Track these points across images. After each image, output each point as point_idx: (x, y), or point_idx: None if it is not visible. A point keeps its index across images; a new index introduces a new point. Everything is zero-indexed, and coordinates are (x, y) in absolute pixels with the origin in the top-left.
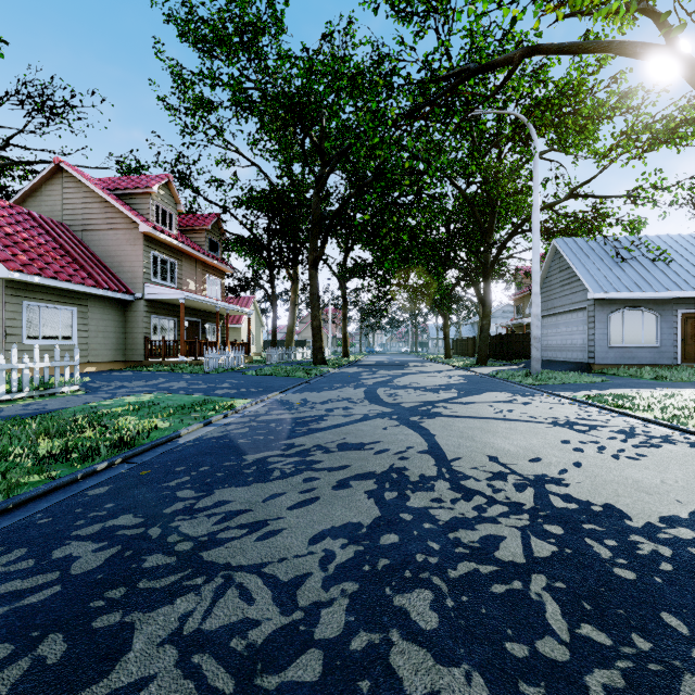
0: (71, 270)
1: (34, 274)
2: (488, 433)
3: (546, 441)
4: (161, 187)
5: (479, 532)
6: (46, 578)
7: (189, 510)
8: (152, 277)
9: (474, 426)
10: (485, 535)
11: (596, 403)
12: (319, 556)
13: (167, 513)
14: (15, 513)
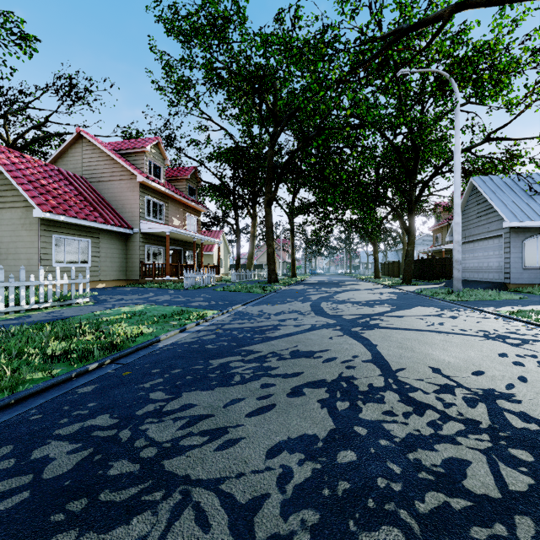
0: (87, 211)
1: (60, 214)
2: (425, 345)
3: (483, 354)
4: (152, 147)
5: (440, 454)
6: (19, 481)
7: (158, 413)
8: (146, 216)
9: (410, 337)
10: (448, 458)
11: (521, 318)
12: (277, 473)
13: (139, 414)
14: (15, 407)
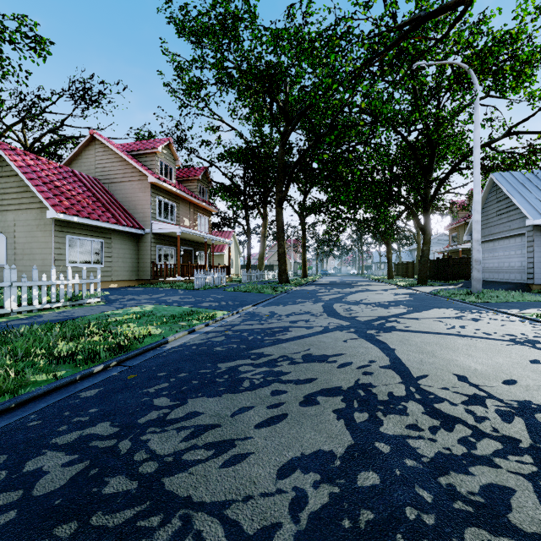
0: (99, 212)
1: (73, 215)
2: (447, 349)
3: (513, 360)
4: (164, 147)
5: (476, 479)
6: (7, 498)
7: (161, 421)
8: (157, 216)
9: (430, 341)
10: (486, 485)
11: None
12: (289, 497)
13: (141, 423)
14: (15, 412)
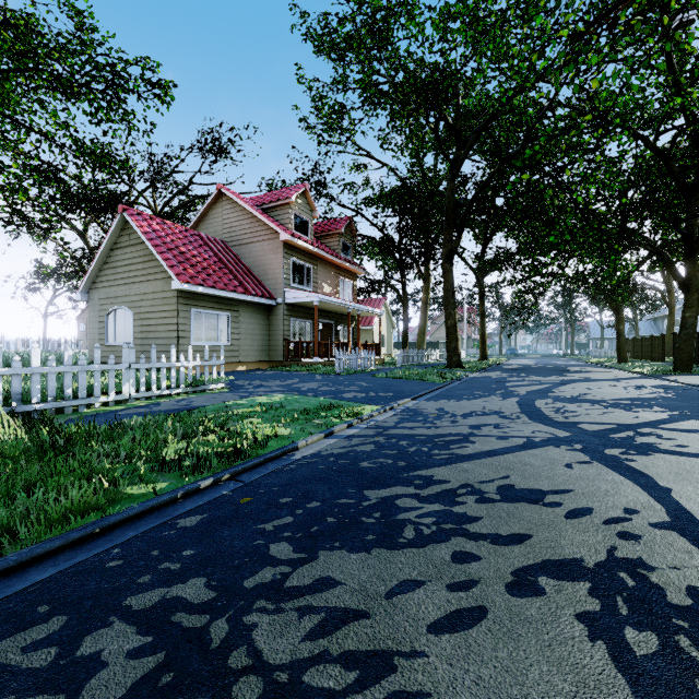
0: (226, 280)
1: (198, 284)
2: None
3: None
4: (298, 196)
5: None
6: None
7: (276, 590)
8: (291, 282)
9: None
10: None
11: None
12: None
13: (247, 587)
14: (98, 540)
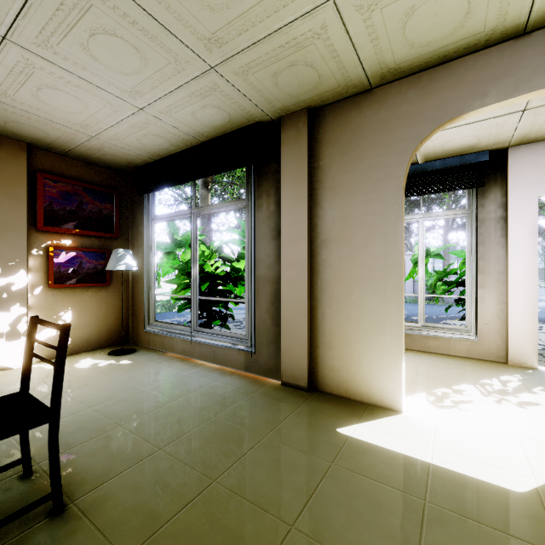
0: None
1: None
2: None
3: None
4: None
5: None
6: None
7: None
8: None
9: None
10: None
11: None
12: None
13: None
14: None
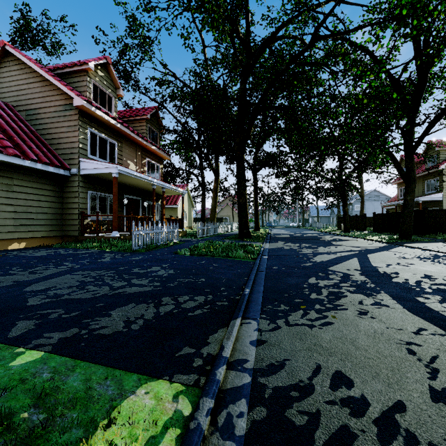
0: None
1: None
2: None
3: None
4: (99, 68)
5: None
6: None
7: None
8: (89, 154)
9: None
10: None
11: None
12: None
13: None
14: None
